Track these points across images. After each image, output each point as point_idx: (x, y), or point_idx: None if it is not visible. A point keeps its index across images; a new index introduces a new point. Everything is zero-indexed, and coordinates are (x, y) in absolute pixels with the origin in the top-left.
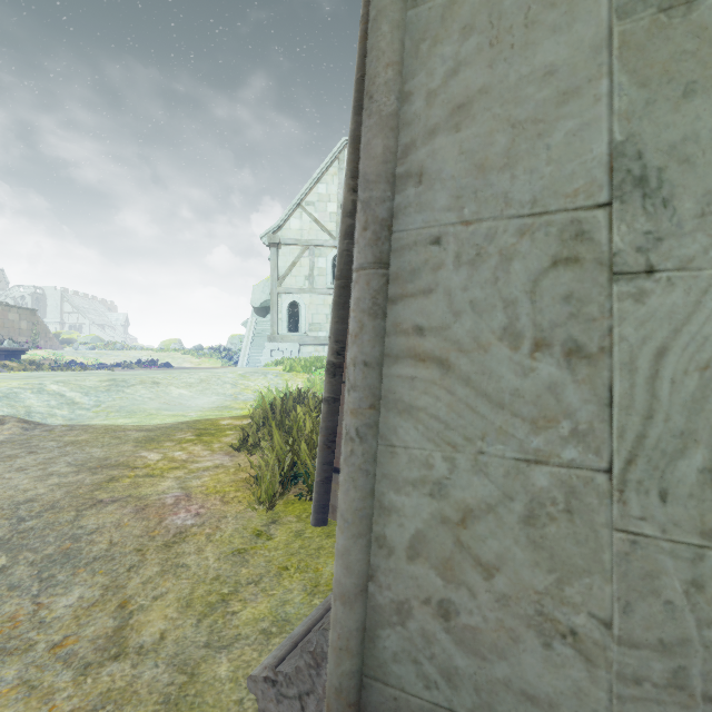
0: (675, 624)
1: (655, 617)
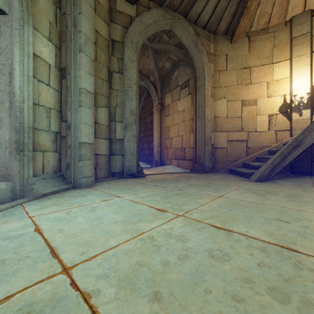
0: (3, 160)
1: (1, 160)
